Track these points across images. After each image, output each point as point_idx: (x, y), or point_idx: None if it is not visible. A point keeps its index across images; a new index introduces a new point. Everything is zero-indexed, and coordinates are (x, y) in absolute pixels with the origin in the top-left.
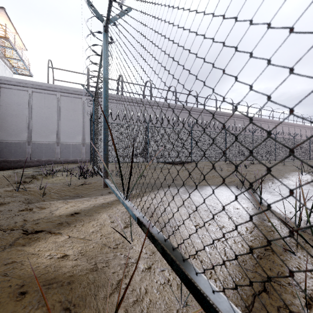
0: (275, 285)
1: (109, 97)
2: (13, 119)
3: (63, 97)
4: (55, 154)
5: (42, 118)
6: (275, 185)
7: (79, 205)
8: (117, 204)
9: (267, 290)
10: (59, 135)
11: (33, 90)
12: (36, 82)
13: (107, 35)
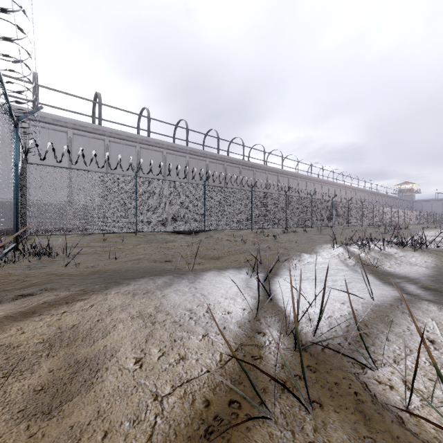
0: None
1: (76, 126)
2: None
3: None
4: None
5: None
6: (300, 264)
7: None
8: None
9: None
10: None
11: None
12: None
13: None
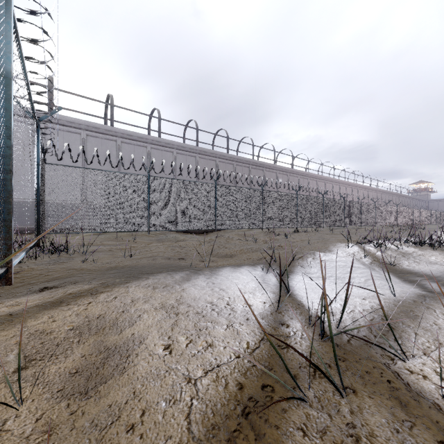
0: None
1: (90, 128)
2: None
3: None
4: None
5: None
6: (315, 262)
7: None
8: (31, 315)
9: None
10: None
11: None
12: None
13: None
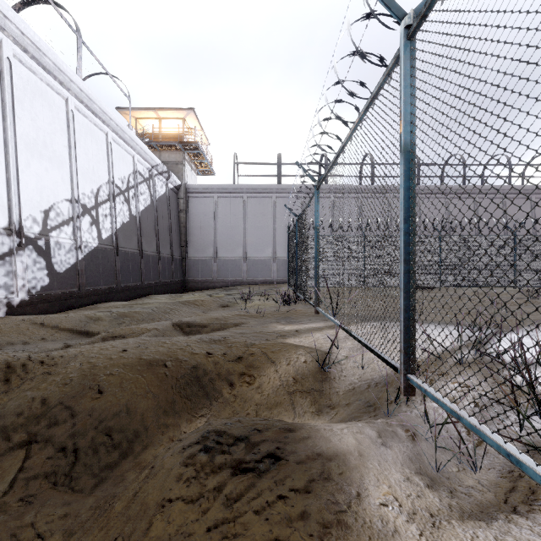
0: None
1: (308, 190)
2: (200, 232)
3: (250, 198)
4: (242, 273)
5: (227, 228)
6: None
7: (297, 326)
8: (326, 328)
9: None
10: (246, 248)
11: (219, 195)
12: (222, 186)
13: (318, 192)
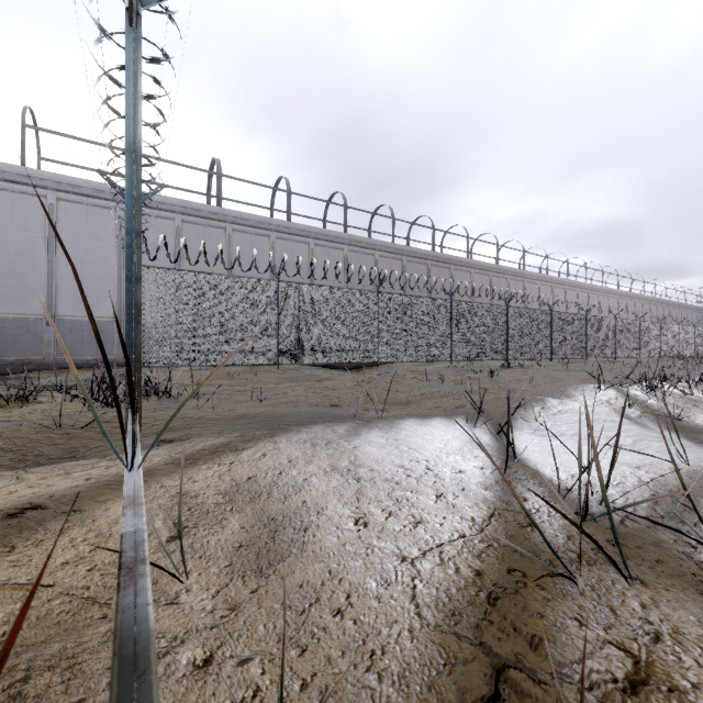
0: (521, 682)
1: (187, 210)
2: None
3: (66, 203)
4: (42, 347)
5: (5, 254)
6: (546, 413)
7: (56, 482)
8: (165, 473)
9: (503, 698)
10: (55, 298)
11: None
12: None
13: (137, 36)
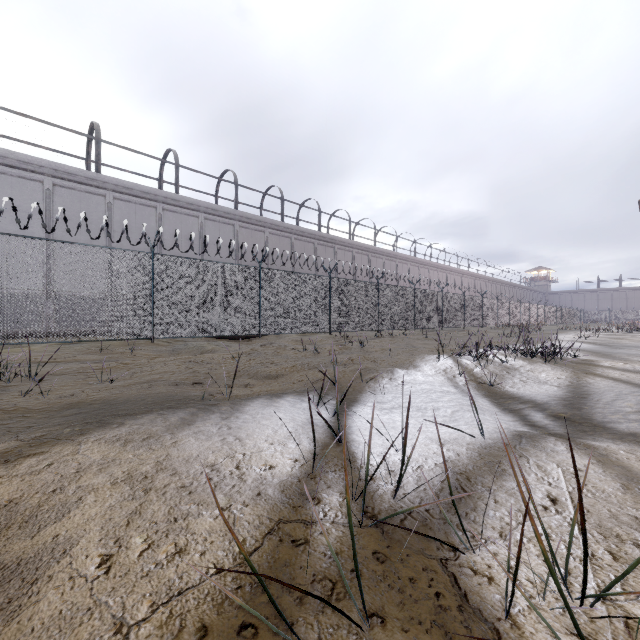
0: None
1: (59, 173)
2: None
3: None
4: None
5: None
6: (392, 385)
7: None
8: None
9: None
10: None
11: None
12: None
13: None
